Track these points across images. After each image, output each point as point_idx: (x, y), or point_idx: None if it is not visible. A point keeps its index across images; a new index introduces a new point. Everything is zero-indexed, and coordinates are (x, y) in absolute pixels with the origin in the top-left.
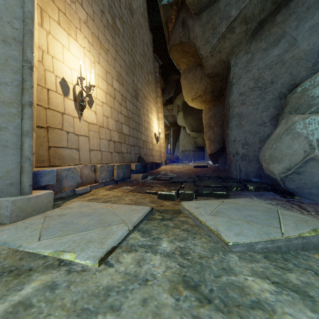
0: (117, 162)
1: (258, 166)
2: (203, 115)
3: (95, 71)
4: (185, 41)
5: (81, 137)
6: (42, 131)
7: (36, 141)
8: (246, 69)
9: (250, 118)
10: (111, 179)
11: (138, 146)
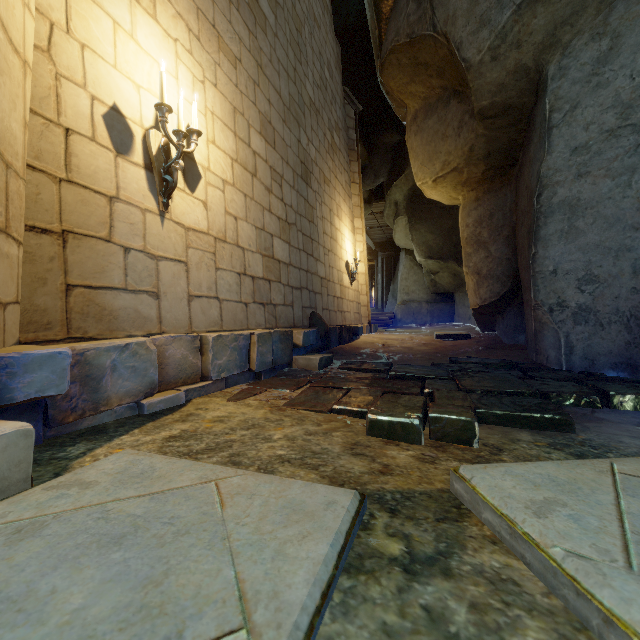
0: (261, 326)
1: (628, 339)
2: (460, 216)
3: (205, 102)
4: (423, 33)
5: (167, 264)
6: (44, 242)
7: (25, 270)
8: (595, 81)
9: (604, 211)
10: (245, 368)
11: (311, 290)
